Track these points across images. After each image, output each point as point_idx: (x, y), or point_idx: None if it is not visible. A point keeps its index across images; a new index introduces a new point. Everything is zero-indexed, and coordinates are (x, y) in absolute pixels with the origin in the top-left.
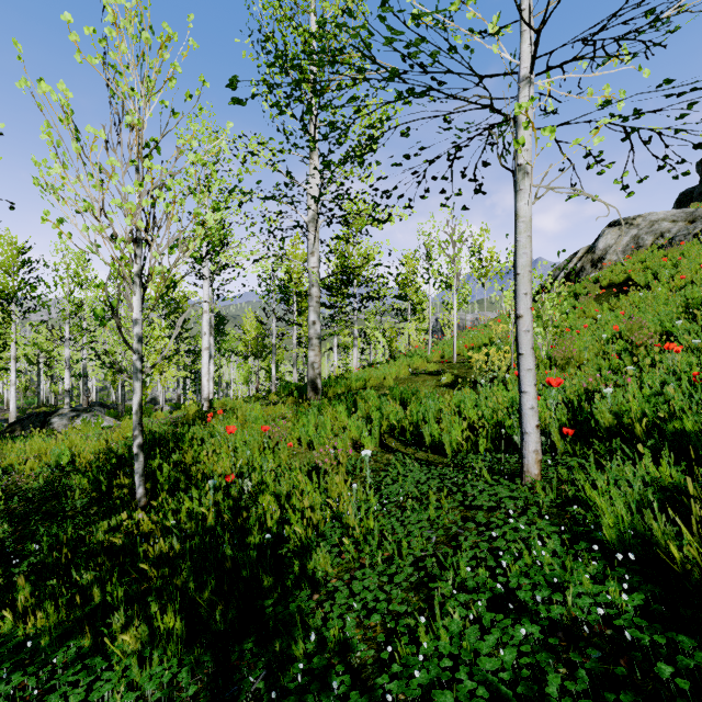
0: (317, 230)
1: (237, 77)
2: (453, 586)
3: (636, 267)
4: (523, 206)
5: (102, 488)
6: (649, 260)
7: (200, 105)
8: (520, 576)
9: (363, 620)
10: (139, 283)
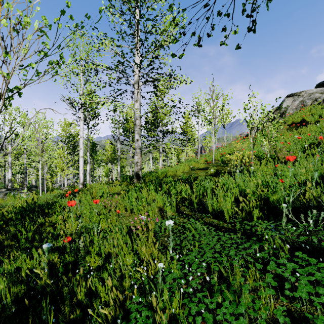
0: (139, 88)
1: None
2: None
3: (308, 113)
4: None
5: None
6: (313, 110)
7: None
8: None
9: None
10: None
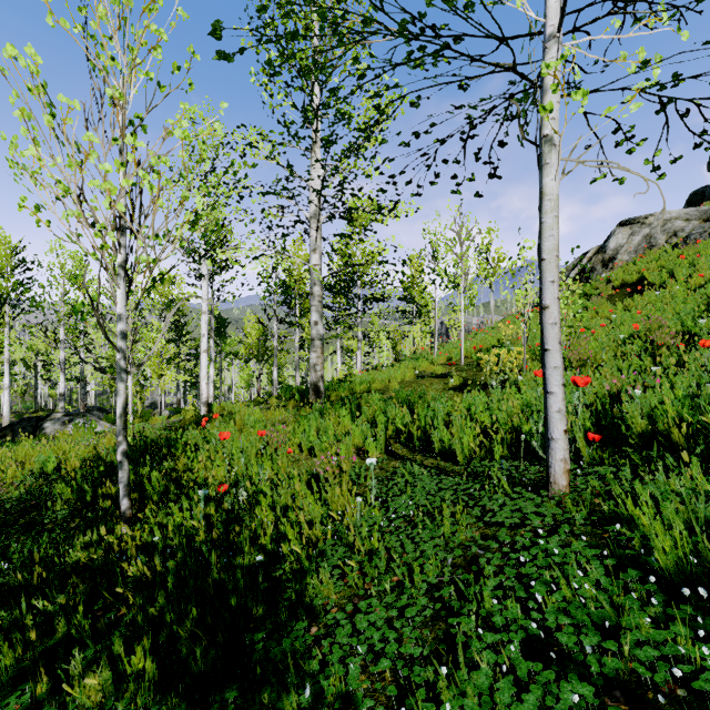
0: (319, 227)
1: (221, 22)
2: (476, 621)
3: (650, 266)
4: (550, 182)
5: (86, 498)
6: (664, 259)
7: (189, 80)
8: (559, 613)
9: (369, 663)
10: (124, 275)
